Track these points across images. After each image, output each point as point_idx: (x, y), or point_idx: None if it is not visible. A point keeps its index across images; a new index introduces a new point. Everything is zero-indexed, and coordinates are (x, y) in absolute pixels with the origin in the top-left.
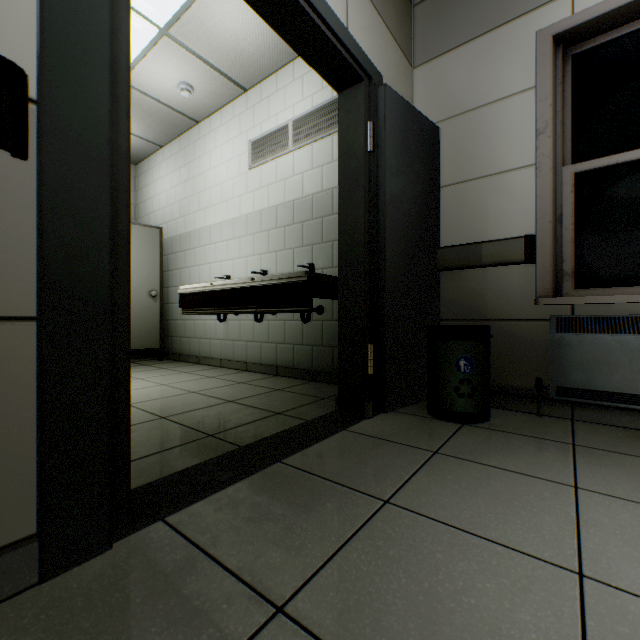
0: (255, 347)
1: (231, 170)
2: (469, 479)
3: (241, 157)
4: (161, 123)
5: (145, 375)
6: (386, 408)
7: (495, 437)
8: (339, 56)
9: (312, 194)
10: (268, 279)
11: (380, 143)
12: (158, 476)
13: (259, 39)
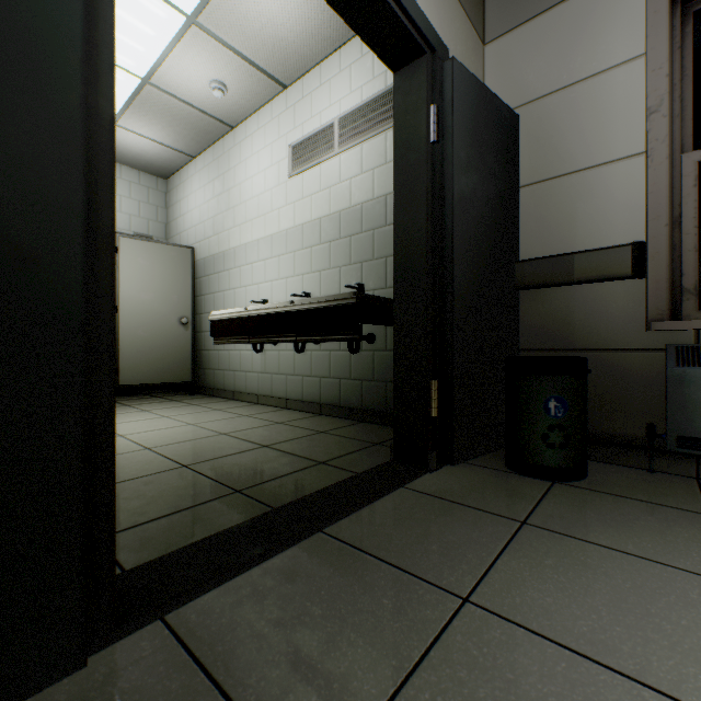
0: (296, 381)
1: (269, 179)
2: (577, 566)
3: (280, 164)
4: (192, 130)
5: (173, 412)
6: (454, 459)
7: (600, 502)
8: (396, 21)
9: (361, 203)
10: (310, 302)
11: (446, 131)
12: (166, 548)
13: (300, 23)
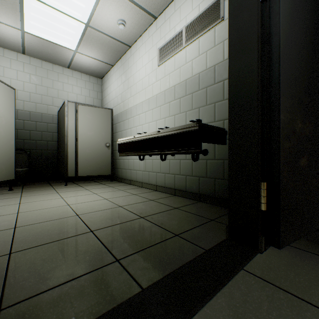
0: (161, 176)
1: (147, 69)
2: None
3: (153, 60)
4: (111, 50)
5: (99, 191)
6: (280, 244)
7: None
8: None
9: (199, 73)
10: (169, 130)
11: None
12: None
13: None
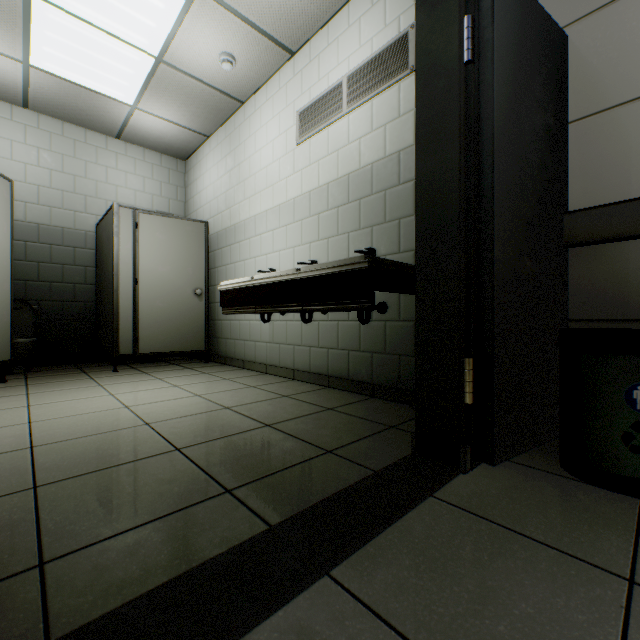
0: (303, 352)
1: (277, 149)
2: None
3: (288, 133)
4: (205, 108)
5: (183, 381)
6: (494, 458)
7: None
8: None
9: (372, 163)
10: (316, 268)
11: (483, 47)
12: (117, 592)
13: None
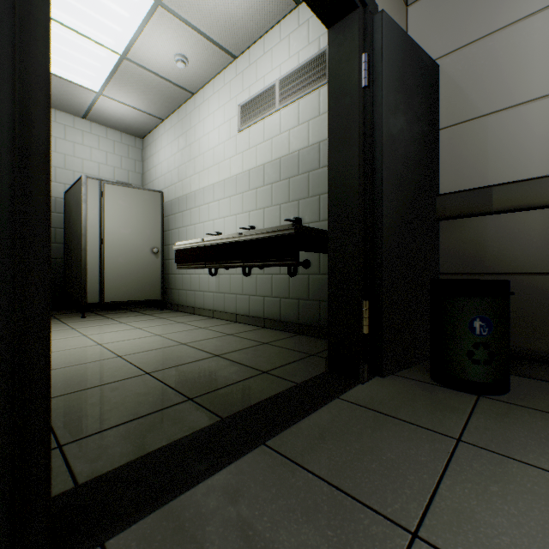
0: (244, 300)
1: (222, 134)
2: (525, 495)
3: (231, 121)
4: (161, 97)
5: (144, 324)
6: (383, 372)
7: (529, 418)
8: None
9: (298, 150)
10: (255, 233)
11: (376, 77)
12: (119, 459)
13: (247, 1)
